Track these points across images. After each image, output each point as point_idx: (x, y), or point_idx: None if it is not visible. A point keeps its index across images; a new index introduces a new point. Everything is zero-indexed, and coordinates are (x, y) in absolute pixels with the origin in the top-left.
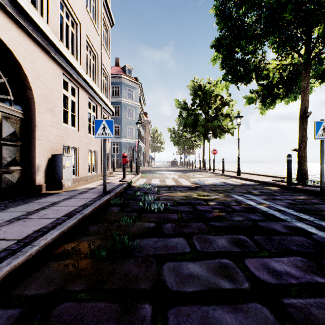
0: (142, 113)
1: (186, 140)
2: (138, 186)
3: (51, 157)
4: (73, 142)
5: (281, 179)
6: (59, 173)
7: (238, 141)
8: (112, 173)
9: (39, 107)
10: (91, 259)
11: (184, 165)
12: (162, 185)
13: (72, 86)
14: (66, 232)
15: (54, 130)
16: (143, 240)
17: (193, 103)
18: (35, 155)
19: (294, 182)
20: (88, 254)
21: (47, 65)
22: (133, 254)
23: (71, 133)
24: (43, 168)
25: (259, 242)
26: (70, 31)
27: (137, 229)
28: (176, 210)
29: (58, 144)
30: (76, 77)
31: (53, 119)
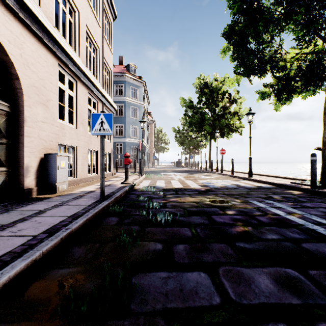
0: (146, 112)
1: (191, 140)
2: (141, 189)
3: (43, 157)
4: (70, 141)
5: (300, 181)
6: (52, 175)
7: (250, 140)
8: (115, 174)
9: (29, 100)
10: (61, 319)
11: (189, 166)
12: (168, 187)
13: (69, 79)
14: (38, 261)
15: (47, 126)
16: (146, 277)
17: (199, 101)
18: (23, 154)
19: (318, 184)
20: (58, 309)
21: (39, 52)
22: (130, 307)
23: (68, 131)
24: (34, 169)
25: (323, 284)
26: (67, 18)
27: (138, 254)
28: (189, 222)
29: (52, 143)
30: (74, 69)
31: (46, 114)
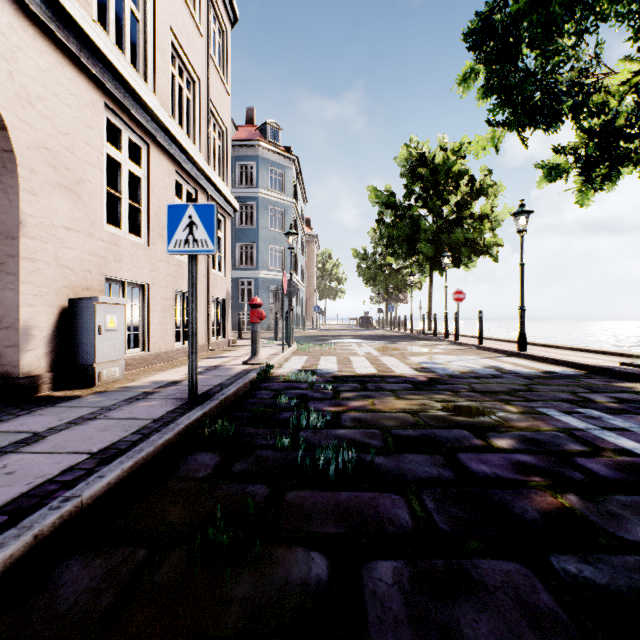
0: (300, 219)
1: (391, 275)
2: (286, 377)
3: (68, 306)
4: (134, 272)
5: None
6: (86, 347)
7: (522, 271)
8: (235, 344)
9: (32, 178)
10: None
11: (387, 326)
12: (345, 373)
13: (132, 140)
14: None
15: (79, 238)
16: None
17: (407, 193)
18: (17, 300)
19: None
20: None
21: (57, 74)
22: None
23: (128, 250)
24: (45, 333)
25: None
26: (127, 9)
27: (253, 603)
28: (399, 474)
29: (91, 275)
30: (141, 118)
31: (76, 211)
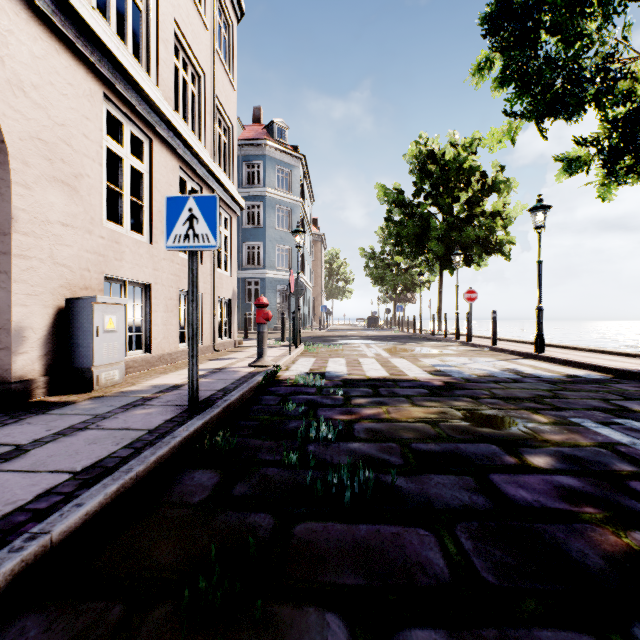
0: (307, 219)
1: (399, 274)
2: (293, 380)
3: (64, 306)
4: (135, 271)
5: None
6: (83, 349)
7: (540, 269)
8: (242, 344)
9: (25, 171)
10: None
11: (395, 326)
12: (355, 376)
13: (134, 134)
14: None
15: (76, 235)
16: None
17: (416, 191)
18: (9, 300)
19: None
20: None
21: (52, 61)
22: None
23: (129, 248)
24: (40, 334)
25: None
26: None
27: None
28: (426, 501)
29: (90, 274)
30: (143, 111)
31: (73, 206)
